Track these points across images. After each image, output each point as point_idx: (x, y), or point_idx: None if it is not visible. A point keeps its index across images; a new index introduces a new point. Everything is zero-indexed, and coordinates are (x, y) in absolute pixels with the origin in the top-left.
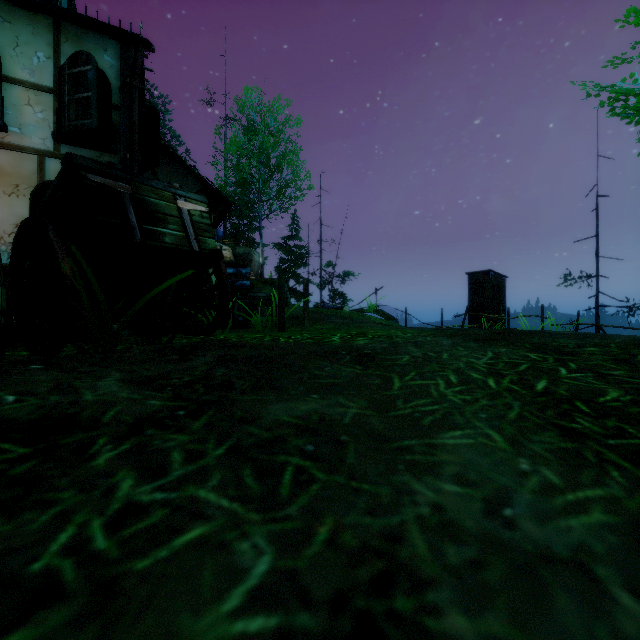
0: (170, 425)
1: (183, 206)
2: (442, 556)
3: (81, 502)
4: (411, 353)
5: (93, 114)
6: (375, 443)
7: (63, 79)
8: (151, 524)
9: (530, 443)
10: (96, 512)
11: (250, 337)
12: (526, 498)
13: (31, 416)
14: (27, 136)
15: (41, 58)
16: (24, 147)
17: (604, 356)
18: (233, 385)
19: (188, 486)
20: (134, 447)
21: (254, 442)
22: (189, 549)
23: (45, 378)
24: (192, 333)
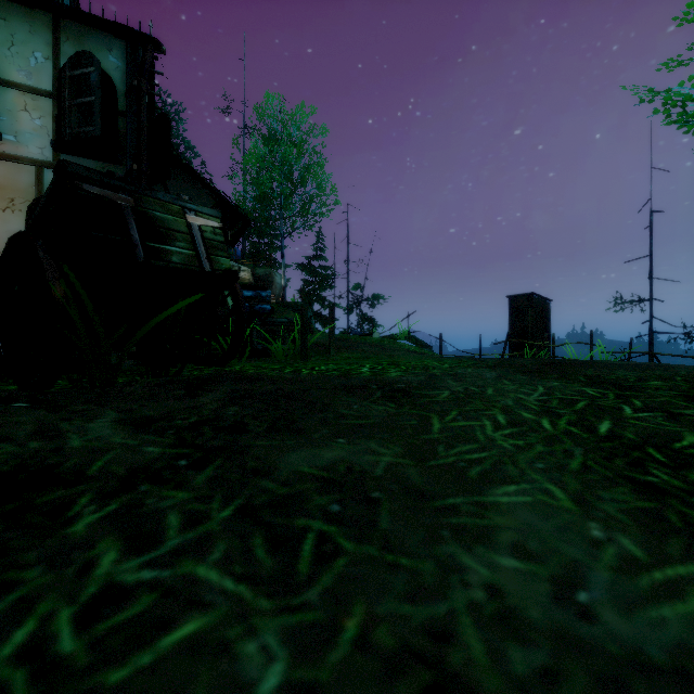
0: (168, 478)
1: (193, 221)
2: (505, 663)
3: (49, 584)
4: (451, 388)
5: (96, 121)
6: (413, 501)
7: (63, 82)
8: (134, 615)
9: (600, 502)
10: (66, 598)
11: (269, 368)
12: (603, 577)
13: (3, 468)
14: (23, 145)
15: (39, 59)
16: (20, 157)
17: (672, 391)
18: (246, 427)
19: (184, 561)
20: (123, 508)
21: (268, 500)
22: (179, 653)
23: (28, 419)
24: (204, 363)
